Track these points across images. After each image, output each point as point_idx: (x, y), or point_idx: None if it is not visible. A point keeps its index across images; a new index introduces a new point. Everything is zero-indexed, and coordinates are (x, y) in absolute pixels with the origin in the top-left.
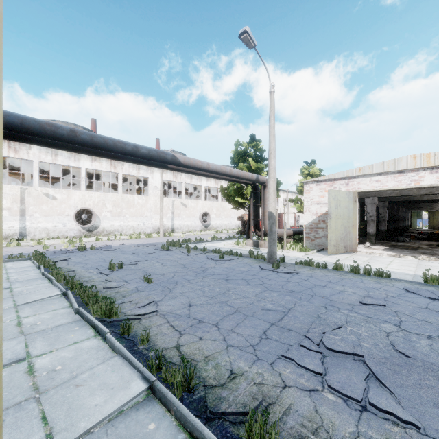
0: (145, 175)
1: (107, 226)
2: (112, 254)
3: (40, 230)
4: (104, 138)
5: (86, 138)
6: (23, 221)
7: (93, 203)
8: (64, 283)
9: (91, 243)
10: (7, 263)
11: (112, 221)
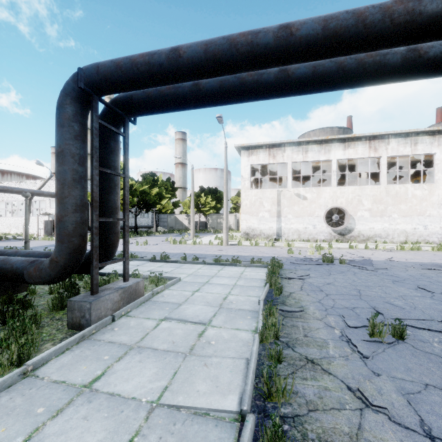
0: (428, 150)
1: (364, 229)
2: (373, 278)
3: (292, 232)
4: (355, 10)
5: (312, 29)
6: (279, 222)
7: (346, 200)
8: (267, 355)
9: (342, 251)
10: (247, 269)
11: (370, 222)
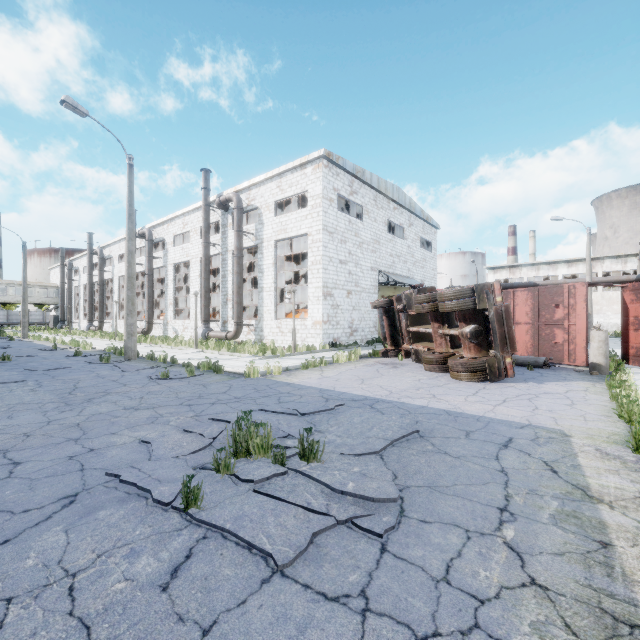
0: (635, 267)
1: None
2: None
3: None
4: None
5: None
6: None
7: None
8: None
9: None
10: None
11: None
